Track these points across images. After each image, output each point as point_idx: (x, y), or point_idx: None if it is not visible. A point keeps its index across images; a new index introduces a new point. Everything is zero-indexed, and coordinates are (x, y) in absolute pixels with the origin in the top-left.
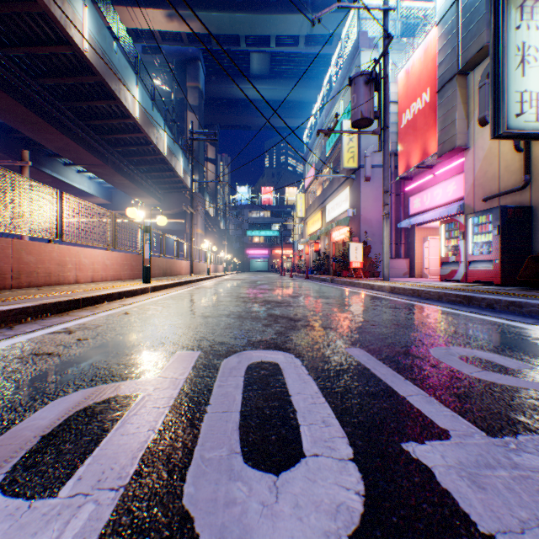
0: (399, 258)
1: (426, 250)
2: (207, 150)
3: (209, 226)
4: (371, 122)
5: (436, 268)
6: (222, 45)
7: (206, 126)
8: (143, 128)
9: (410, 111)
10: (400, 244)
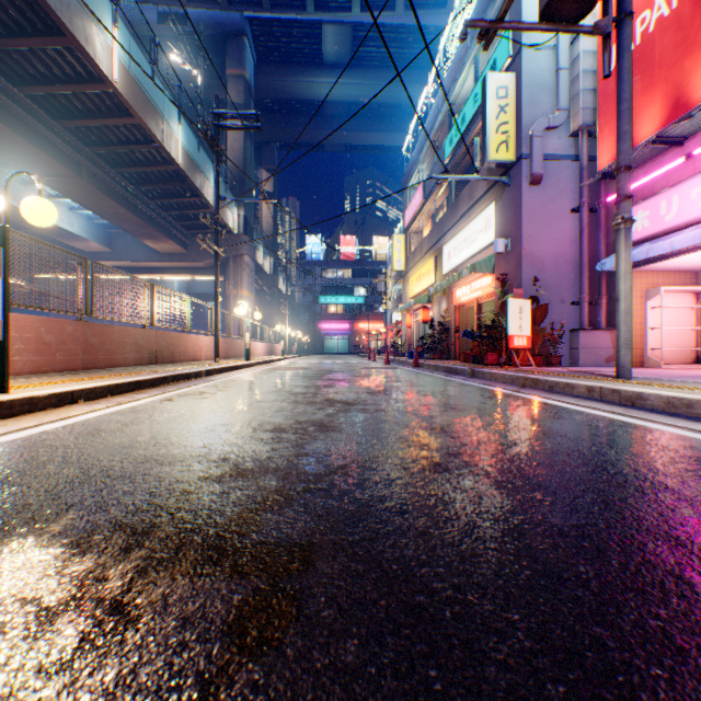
0: (598, 330)
1: (652, 314)
2: (262, 179)
3: (264, 289)
4: (591, 3)
5: (676, 348)
6: (279, 8)
7: (260, 145)
8: (131, 105)
9: (634, 32)
10: (598, 303)
